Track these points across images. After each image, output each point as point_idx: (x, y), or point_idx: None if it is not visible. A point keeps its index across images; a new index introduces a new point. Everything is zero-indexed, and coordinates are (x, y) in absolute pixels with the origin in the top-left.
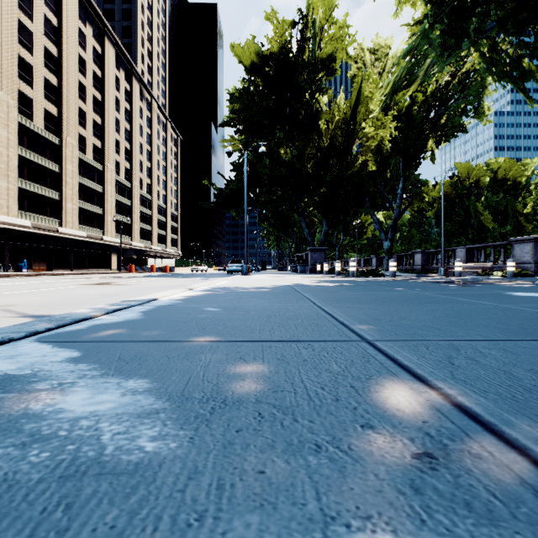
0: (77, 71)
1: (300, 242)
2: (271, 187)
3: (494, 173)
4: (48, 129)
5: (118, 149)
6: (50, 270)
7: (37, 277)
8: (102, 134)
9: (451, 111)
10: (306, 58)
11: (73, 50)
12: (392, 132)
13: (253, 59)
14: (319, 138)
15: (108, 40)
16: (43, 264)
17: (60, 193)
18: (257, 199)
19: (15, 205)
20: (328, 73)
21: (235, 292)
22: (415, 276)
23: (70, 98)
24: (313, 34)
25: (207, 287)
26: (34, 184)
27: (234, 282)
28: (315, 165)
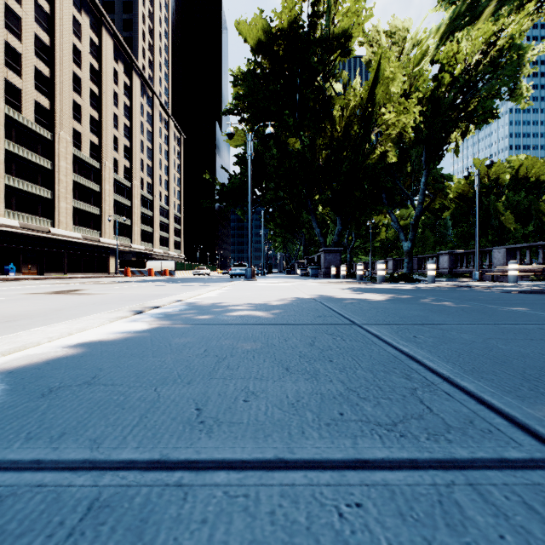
0: (72, 61)
1: (309, 244)
2: (278, 180)
3: (515, 171)
4: (39, 123)
5: (116, 146)
6: (41, 273)
7: (8, 282)
8: (100, 129)
9: (482, 94)
10: (318, 37)
11: (67, 39)
12: (417, 117)
13: (259, 36)
14: (333, 126)
15: (106, 31)
16: (33, 267)
17: (52, 192)
18: (263, 195)
19: (1, 203)
20: (342, 54)
21: (220, 321)
22: (445, 280)
23: (63, 90)
24: (327, 6)
25: (180, 303)
26: (24, 181)
27: (230, 292)
28: (328, 157)
